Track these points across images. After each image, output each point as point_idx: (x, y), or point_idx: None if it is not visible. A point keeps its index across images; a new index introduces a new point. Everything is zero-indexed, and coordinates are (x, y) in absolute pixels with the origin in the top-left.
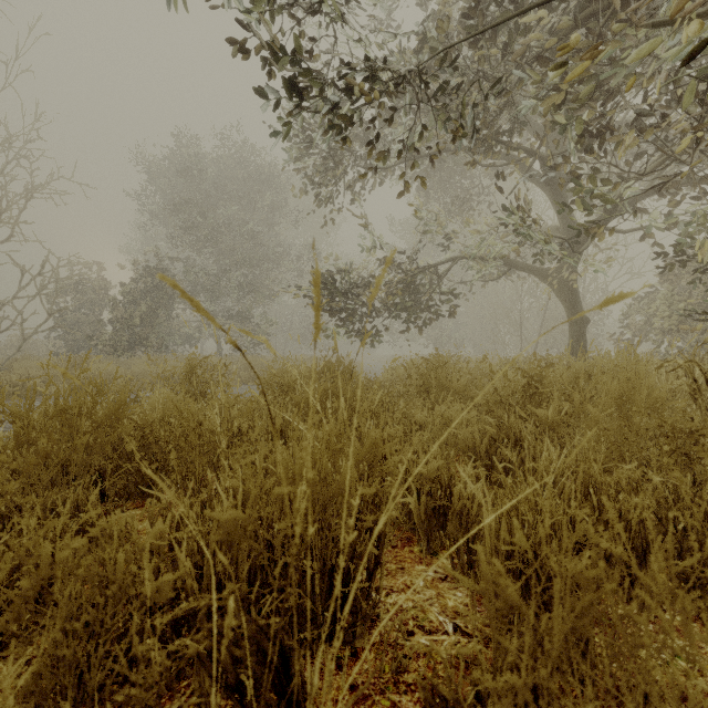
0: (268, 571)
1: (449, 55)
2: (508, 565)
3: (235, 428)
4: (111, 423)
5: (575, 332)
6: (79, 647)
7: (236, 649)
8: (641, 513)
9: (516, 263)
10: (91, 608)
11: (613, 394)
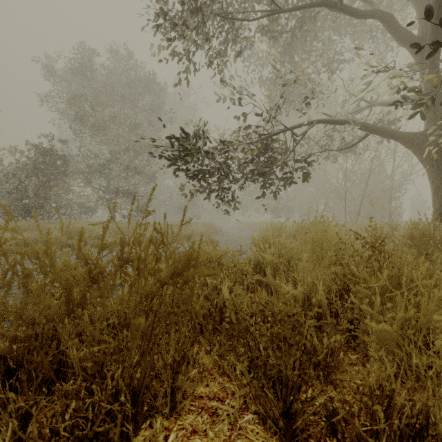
0: None
1: None
2: None
3: None
4: None
5: None
6: None
7: None
8: None
9: (377, 129)
10: None
11: None
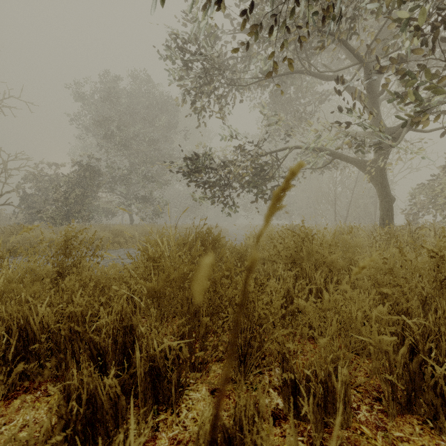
0: None
1: None
2: None
3: None
4: None
5: (385, 208)
6: None
7: None
8: None
9: (340, 158)
10: None
11: None
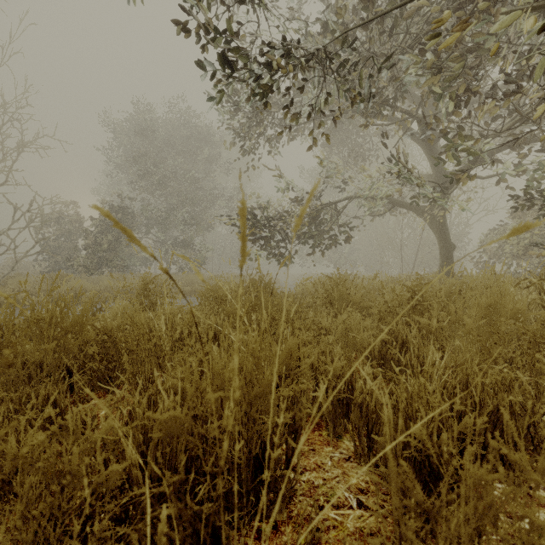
0: (202, 460)
1: (348, 39)
2: (405, 454)
3: (177, 335)
4: (76, 330)
5: (445, 256)
6: (40, 527)
7: (173, 533)
8: (513, 408)
9: (398, 202)
10: (48, 497)
11: (483, 306)
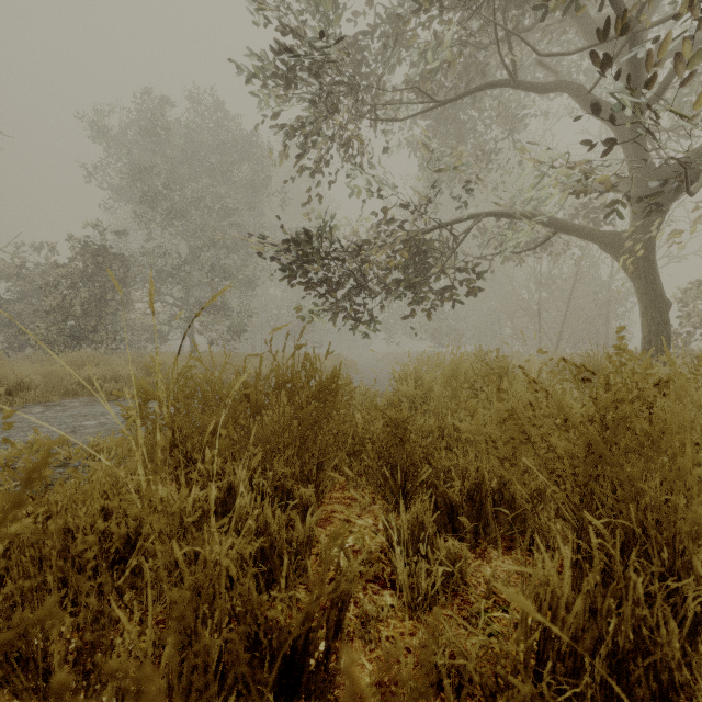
0: None
1: None
2: None
3: None
4: None
5: (654, 320)
6: None
7: None
8: None
9: (566, 227)
10: None
11: None
